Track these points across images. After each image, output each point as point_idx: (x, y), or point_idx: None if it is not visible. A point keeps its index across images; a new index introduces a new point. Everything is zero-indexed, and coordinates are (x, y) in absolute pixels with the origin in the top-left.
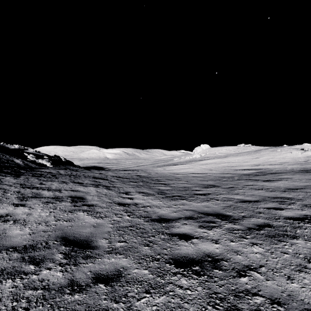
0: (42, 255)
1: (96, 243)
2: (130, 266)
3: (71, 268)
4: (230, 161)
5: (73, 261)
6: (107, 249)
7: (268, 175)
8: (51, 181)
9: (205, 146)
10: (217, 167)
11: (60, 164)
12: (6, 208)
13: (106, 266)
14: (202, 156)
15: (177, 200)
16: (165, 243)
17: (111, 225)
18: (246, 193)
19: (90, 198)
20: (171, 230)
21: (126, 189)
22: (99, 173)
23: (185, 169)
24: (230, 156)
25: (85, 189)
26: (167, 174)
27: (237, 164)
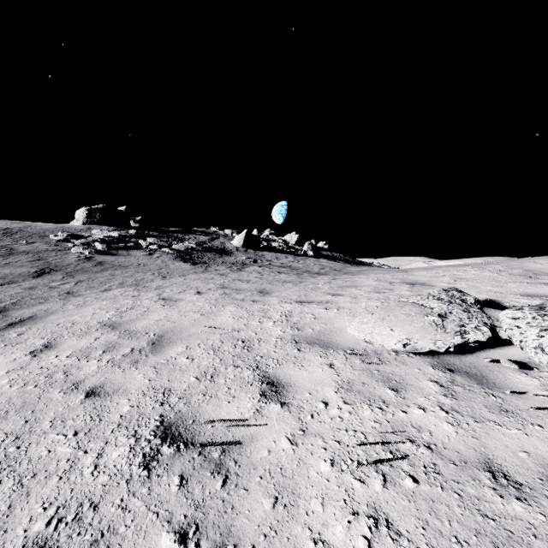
0: None
1: None
2: None
3: None
4: None
5: None
6: None
7: None
8: None
9: None
10: None
11: None
12: None
13: None
14: None
15: None
16: None
17: None
18: None
19: None
20: None
21: None
22: None
23: None
24: None
25: None
26: None
27: None
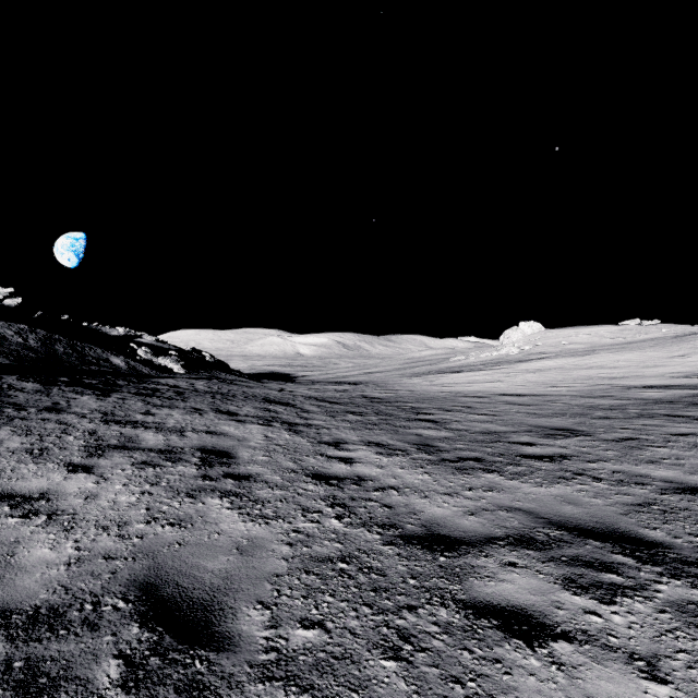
0: (62, 660)
1: (234, 621)
2: None
3: None
4: (603, 364)
5: None
6: (262, 656)
7: None
8: (171, 406)
9: (532, 327)
10: (570, 379)
11: (201, 367)
12: (49, 475)
13: None
14: (525, 351)
15: (472, 473)
16: (457, 651)
17: (286, 550)
18: (686, 461)
19: (246, 454)
20: (470, 588)
21: (336, 432)
22: (279, 390)
23: (484, 383)
24: (603, 350)
25: (239, 429)
26: (438, 394)
27: (626, 371)
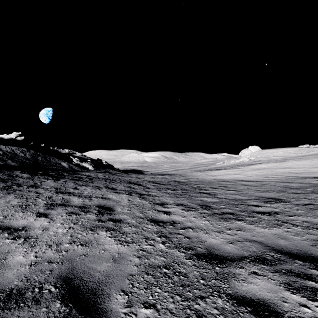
0: None
1: (109, 302)
2: None
3: None
4: (291, 166)
5: None
6: None
7: None
8: (86, 185)
9: (255, 149)
10: (275, 173)
11: (101, 167)
12: (28, 218)
13: None
14: (252, 160)
15: (230, 220)
16: None
17: (136, 260)
18: None
19: (119, 209)
20: (233, 286)
21: (162, 198)
22: (136, 177)
23: (232, 175)
24: (290, 159)
25: (116, 196)
26: (210, 180)
27: (303, 169)
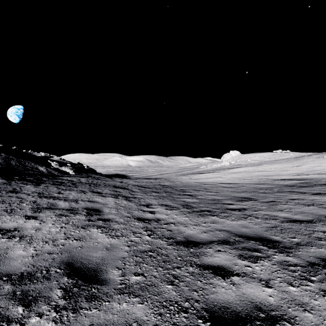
0: (37, 291)
1: (107, 274)
2: (148, 319)
3: (67, 317)
4: (265, 169)
5: (72, 303)
6: (119, 286)
7: (316, 187)
8: (70, 189)
9: (235, 153)
10: (251, 176)
11: (82, 171)
12: (17, 220)
13: (114, 317)
14: (232, 164)
15: (206, 216)
16: (195, 281)
17: (127, 248)
18: (293, 210)
19: (107, 210)
20: (202, 259)
21: (147, 200)
22: (120, 182)
23: (213, 178)
24: (265, 163)
25: (103, 199)
26: (193, 183)
27: (274, 172)
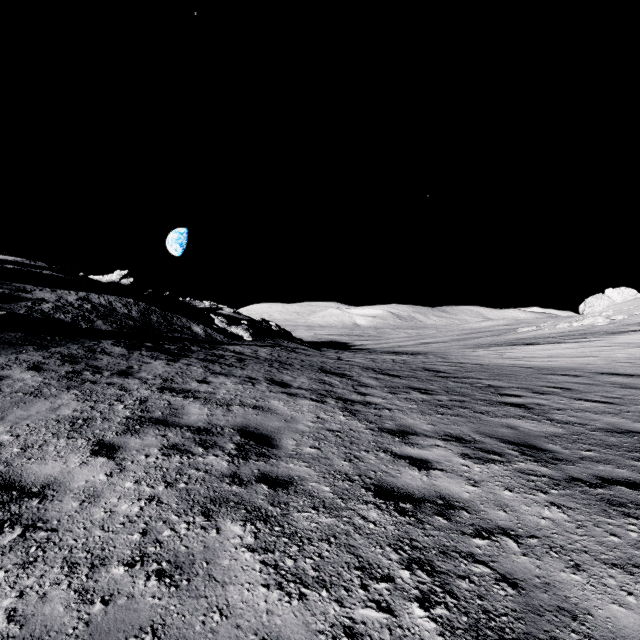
0: None
1: None
2: None
3: None
4: None
5: None
6: None
7: None
8: (228, 374)
9: (623, 294)
10: None
11: (267, 335)
12: (69, 457)
13: None
14: (618, 322)
15: None
16: None
17: None
18: None
19: (290, 442)
20: None
21: (400, 416)
22: (336, 359)
23: (571, 357)
24: None
25: (288, 405)
26: (515, 370)
27: None
